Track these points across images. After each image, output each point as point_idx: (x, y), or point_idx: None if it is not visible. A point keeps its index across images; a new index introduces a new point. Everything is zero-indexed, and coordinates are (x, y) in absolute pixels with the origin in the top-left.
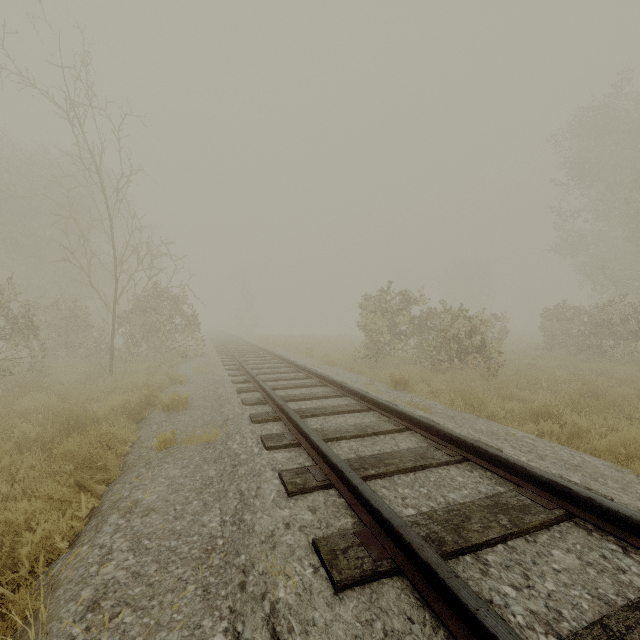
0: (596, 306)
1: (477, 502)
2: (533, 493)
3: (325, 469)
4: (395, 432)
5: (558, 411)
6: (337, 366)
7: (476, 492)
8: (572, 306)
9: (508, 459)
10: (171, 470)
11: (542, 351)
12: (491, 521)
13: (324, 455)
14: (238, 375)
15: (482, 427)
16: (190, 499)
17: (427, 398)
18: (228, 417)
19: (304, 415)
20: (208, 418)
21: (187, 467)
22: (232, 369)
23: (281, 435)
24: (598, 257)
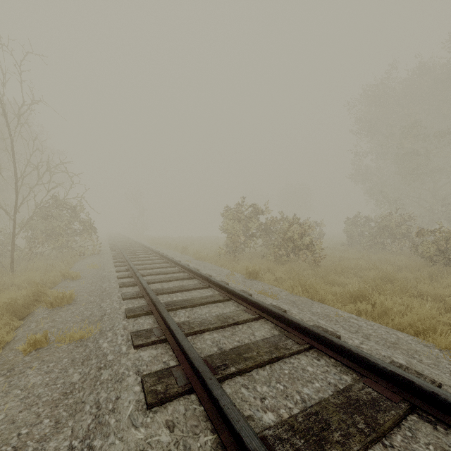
0: (380, 216)
1: (331, 400)
2: (377, 383)
3: (188, 370)
4: (251, 321)
5: (369, 294)
6: (205, 260)
7: (327, 384)
8: (364, 216)
9: (352, 349)
10: (32, 377)
11: (346, 247)
12: (349, 425)
13: (187, 356)
14: (123, 271)
15: (317, 310)
16: (41, 417)
17: (273, 285)
18: (105, 312)
19: (174, 308)
20: (88, 313)
21: (51, 372)
22: (119, 265)
23: (150, 331)
24: (378, 184)
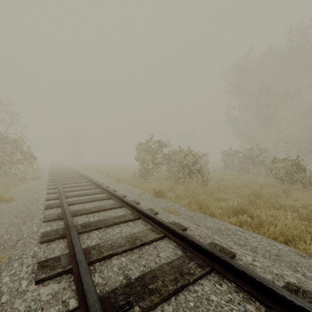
0: (246, 149)
1: None
2: None
3: None
4: (157, 240)
5: (247, 208)
6: (123, 182)
7: None
8: (235, 149)
9: (254, 277)
10: None
11: (223, 170)
12: None
13: (85, 301)
14: (53, 193)
15: (211, 224)
16: None
17: (174, 201)
18: (22, 237)
19: (88, 229)
20: (7, 237)
21: None
22: (51, 188)
23: (58, 259)
24: (243, 128)
